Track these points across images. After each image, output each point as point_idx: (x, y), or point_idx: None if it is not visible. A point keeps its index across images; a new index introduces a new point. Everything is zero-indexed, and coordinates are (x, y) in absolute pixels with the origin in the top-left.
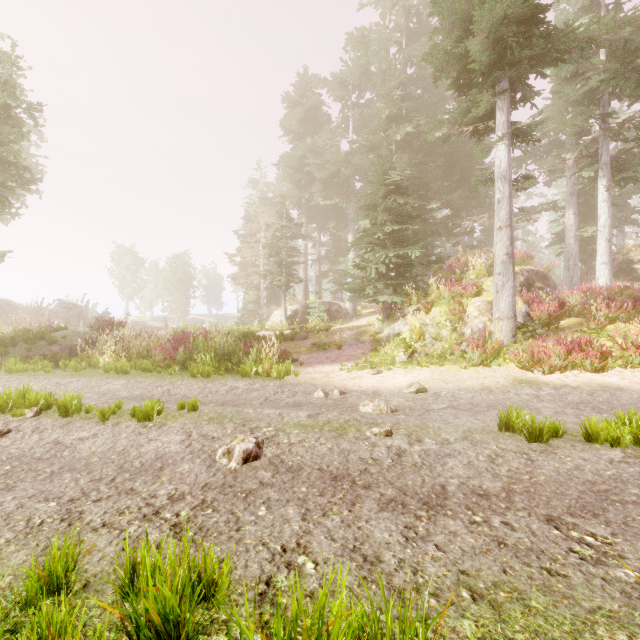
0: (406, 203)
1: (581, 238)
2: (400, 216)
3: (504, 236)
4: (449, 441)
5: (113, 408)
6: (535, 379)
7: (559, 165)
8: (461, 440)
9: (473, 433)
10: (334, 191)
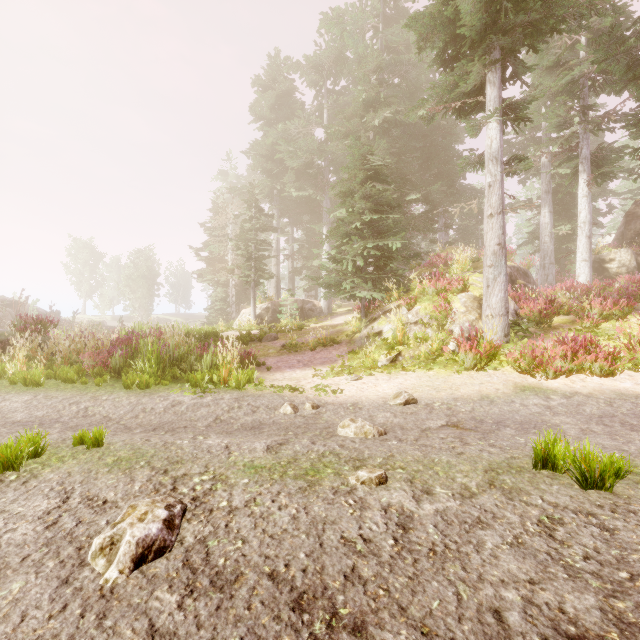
0: (386, 190)
1: (555, 237)
2: (379, 205)
3: (496, 224)
4: (471, 490)
5: None
6: (539, 385)
7: (535, 162)
8: (487, 488)
9: (499, 473)
10: (308, 182)
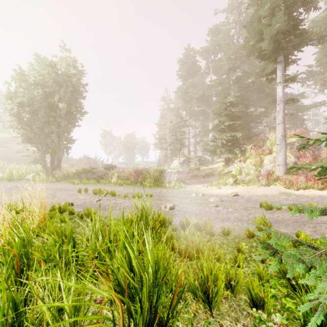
0: (235, 111)
1: None
2: (233, 117)
3: (280, 127)
4: (237, 209)
5: (126, 195)
6: (290, 192)
7: None
8: (242, 209)
9: (248, 208)
10: (202, 103)
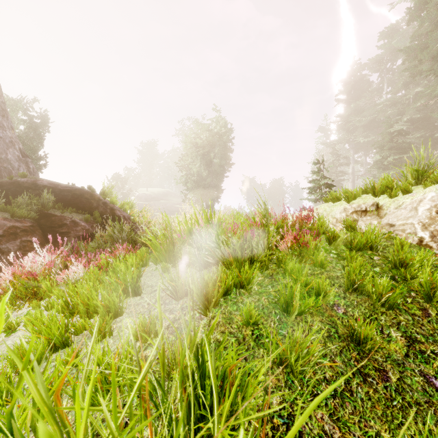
0: (404, 142)
1: None
2: (402, 149)
3: None
4: None
5: None
6: None
7: None
8: None
9: None
10: (372, 131)
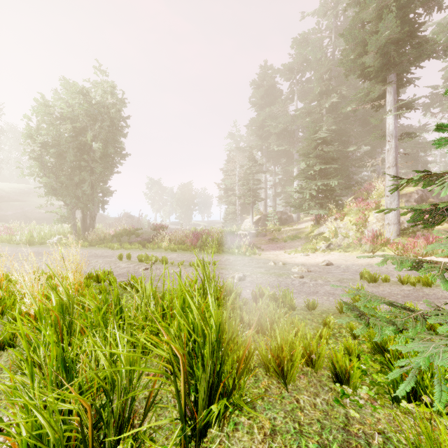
0: (329, 151)
1: None
2: (326, 159)
3: (391, 172)
4: (330, 281)
5: (182, 262)
6: None
7: None
8: (336, 281)
9: (344, 279)
10: (284, 140)
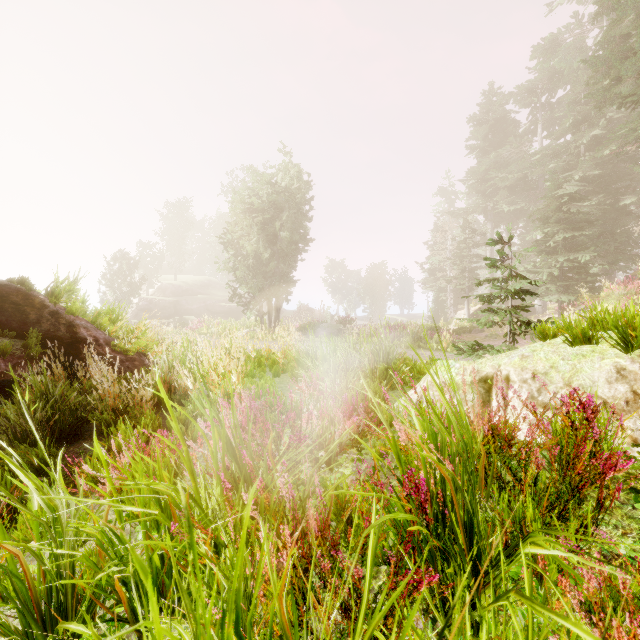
0: (580, 211)
1: None
2: (576, 222)
3: None
4: None
5: None
6: None
7: None
8: None
9: None
10: (520, 195)
